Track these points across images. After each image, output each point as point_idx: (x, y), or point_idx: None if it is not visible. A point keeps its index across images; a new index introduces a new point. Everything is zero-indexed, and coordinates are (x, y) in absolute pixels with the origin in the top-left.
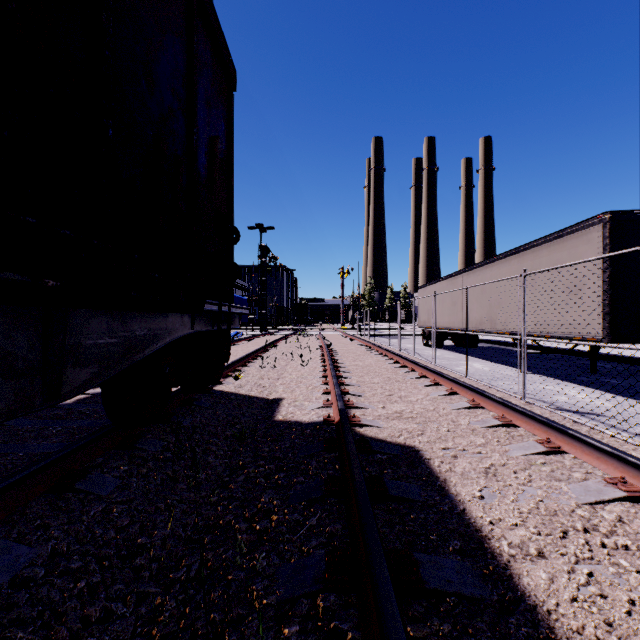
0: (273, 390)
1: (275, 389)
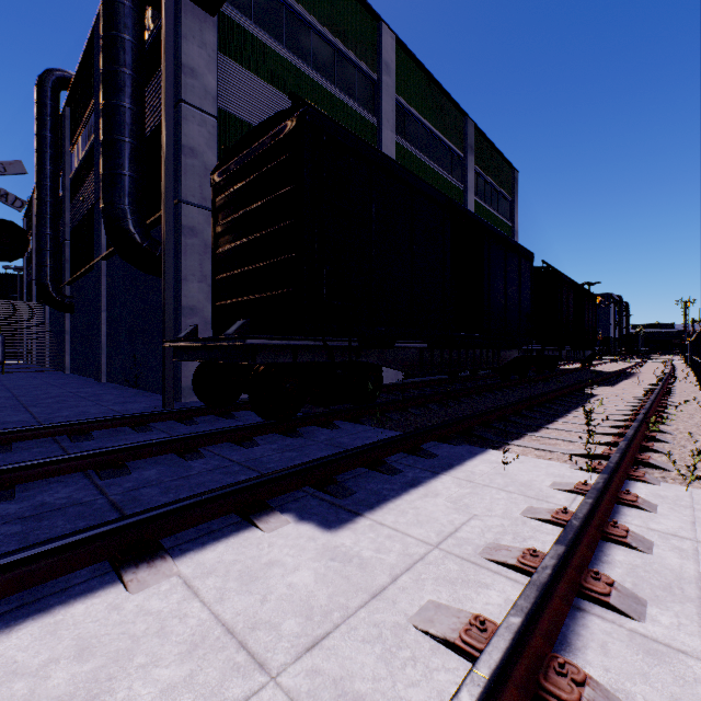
0: (606, 371)
1: (607, 371)
